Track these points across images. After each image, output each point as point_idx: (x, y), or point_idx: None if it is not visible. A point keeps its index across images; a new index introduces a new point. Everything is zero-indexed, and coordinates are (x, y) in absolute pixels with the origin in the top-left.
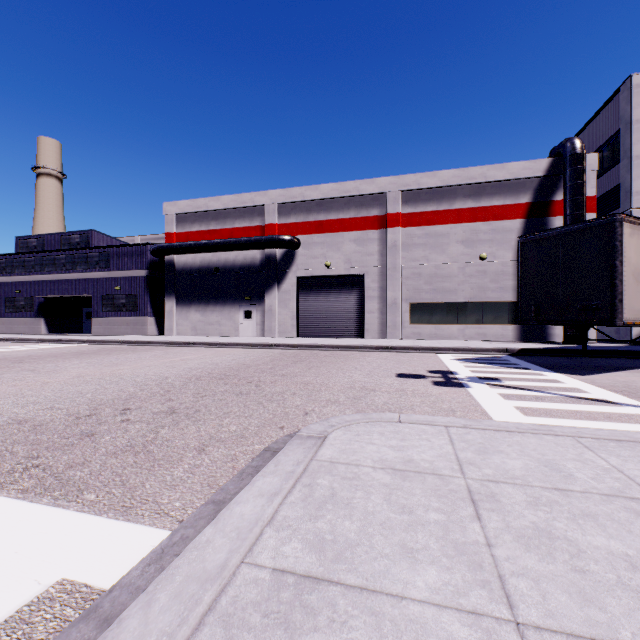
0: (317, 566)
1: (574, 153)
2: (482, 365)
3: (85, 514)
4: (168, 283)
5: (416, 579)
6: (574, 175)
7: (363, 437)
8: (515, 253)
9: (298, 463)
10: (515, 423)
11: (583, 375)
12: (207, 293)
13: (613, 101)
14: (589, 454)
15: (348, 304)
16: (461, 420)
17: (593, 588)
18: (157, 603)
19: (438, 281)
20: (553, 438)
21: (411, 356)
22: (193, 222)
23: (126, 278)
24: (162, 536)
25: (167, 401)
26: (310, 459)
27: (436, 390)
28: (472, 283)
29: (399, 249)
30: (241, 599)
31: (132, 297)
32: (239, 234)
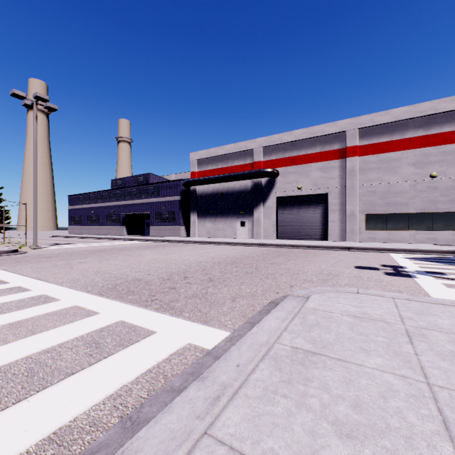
0: (313, 348)
1: None
2: (430, 263)
3: (187, 321)
4: (192, 204)
5: (369, 360)
6: None
7: (333, 299)
8: None
9: (294, 307)
10: (450, 300)
11: None
12: (216, 210)
13: None
14: None
15: (314, 216)
16: (405, 295)
17: None
18: (242, 348)
19: (390, 196)
20: None
21: (366, 254)
22: (207, 164)
23: (168, 201)
24: (227, 334)
25: (206, 274)
26: (301, 306)
27: (387, 278)
28: (422, 197)
29: (356, 173)
30: (278, 354)
31: (172, 213)
32: (237, 170)
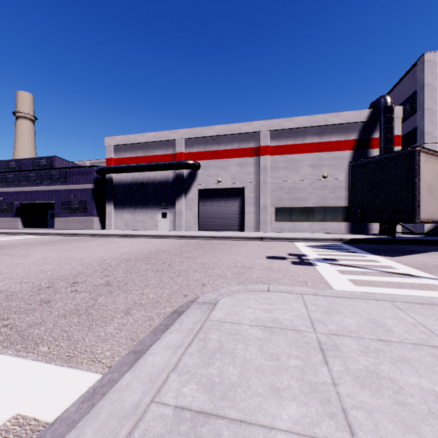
0: (208, 403)
1: (386, 106)
2: (325, 250)
3: (39, 362)
4: (108, 193)
5: (282, 413)
6: (386, 121)
7: (243, 302)
8: (346, 173)
9: (196, 322)
10: (349, 291)
11: (393, 257)
12: (135, 200)
13: (412, 71)
14: (401, 314)
15: (233, 208)
16: (312, 289)
17: (411, 417)
18: (84, 437)
19: (294, 192)
20: (376, 302)
21: (276, 244)
22: (126, 151)
23: (79, 190)
24: (95, 379)
25: (105, 276)
26: (205, 319)
27: (294, 267)
28: (317, 194)
29: (268, 170)
30: (150, 432)
31: (83, 203)
32: (158, 159)
